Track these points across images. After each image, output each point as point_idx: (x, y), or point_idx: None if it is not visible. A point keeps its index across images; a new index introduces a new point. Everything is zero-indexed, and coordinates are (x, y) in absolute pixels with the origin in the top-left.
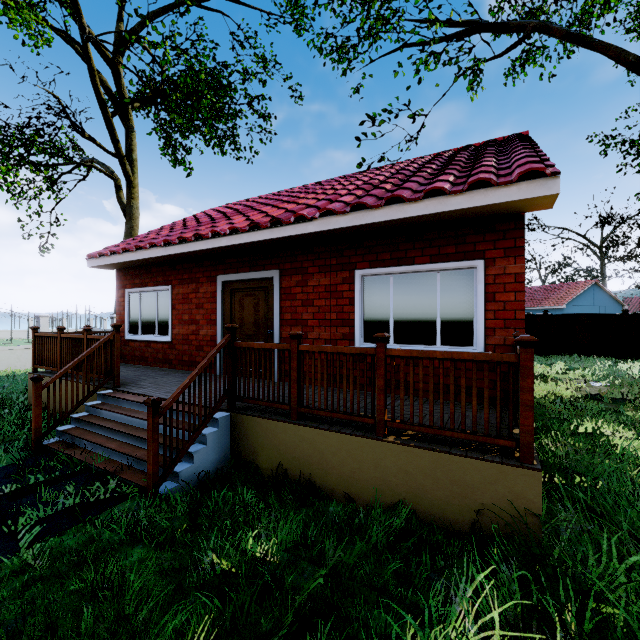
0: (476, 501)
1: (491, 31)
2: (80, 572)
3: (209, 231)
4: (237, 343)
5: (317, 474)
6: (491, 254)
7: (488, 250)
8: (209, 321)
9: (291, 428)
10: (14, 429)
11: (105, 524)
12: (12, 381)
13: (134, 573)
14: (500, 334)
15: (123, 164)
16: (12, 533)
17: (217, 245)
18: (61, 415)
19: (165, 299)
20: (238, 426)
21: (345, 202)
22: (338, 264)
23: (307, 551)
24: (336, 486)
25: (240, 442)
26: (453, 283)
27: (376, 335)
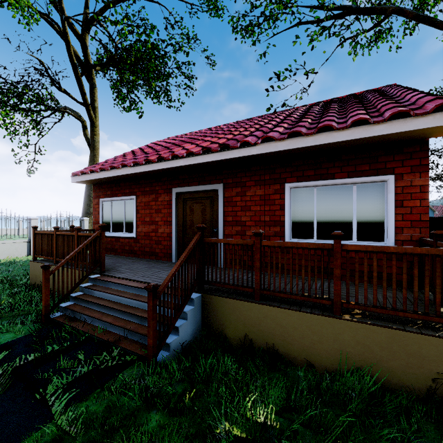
0: (432, 371)
1: (361, 13)
2: (113, 440)
3: (168, 155)
4: (206, 239)
5: (279, 344)
6: (399, 170)
7: (397, 167)
8: (166, 222)
9: (256, 307)
10: (24, 305)
11: (118, 390)
12: (15, 266)
13: (162, 442)
14: (407, 232)
15: (88, 110)
16: (43, 399)
17: (176, 165)
18: (63, 295)
19: (131, 206)
20: (208, 304)
21: (279, 132)
22: (271, 179)
23: (298, 415)
24: (297, 354)
25: (210, 317)
26: (367, 193)
27: (334, 233)
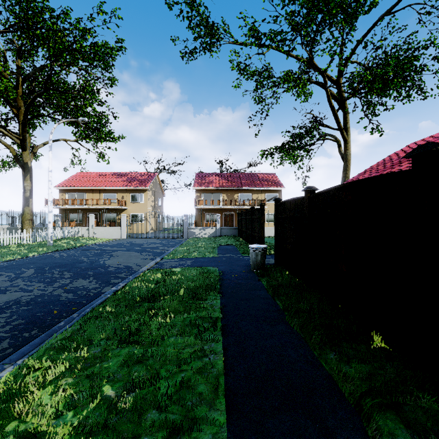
0: None
1: None
2: None
3: None
4: None
5: None
6: None
7: None
8: None
9: None
10: None
11: None
12: None
13: None
14: None
15: (342, 133)
16: None
17: None
18: None
19: None
20: None
21: None
22: None
23: None
24: None
25: None
26: None
27: None
